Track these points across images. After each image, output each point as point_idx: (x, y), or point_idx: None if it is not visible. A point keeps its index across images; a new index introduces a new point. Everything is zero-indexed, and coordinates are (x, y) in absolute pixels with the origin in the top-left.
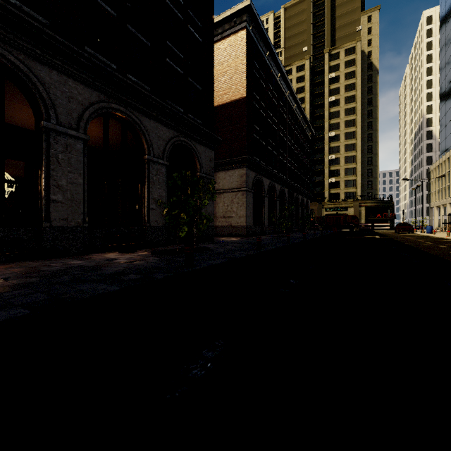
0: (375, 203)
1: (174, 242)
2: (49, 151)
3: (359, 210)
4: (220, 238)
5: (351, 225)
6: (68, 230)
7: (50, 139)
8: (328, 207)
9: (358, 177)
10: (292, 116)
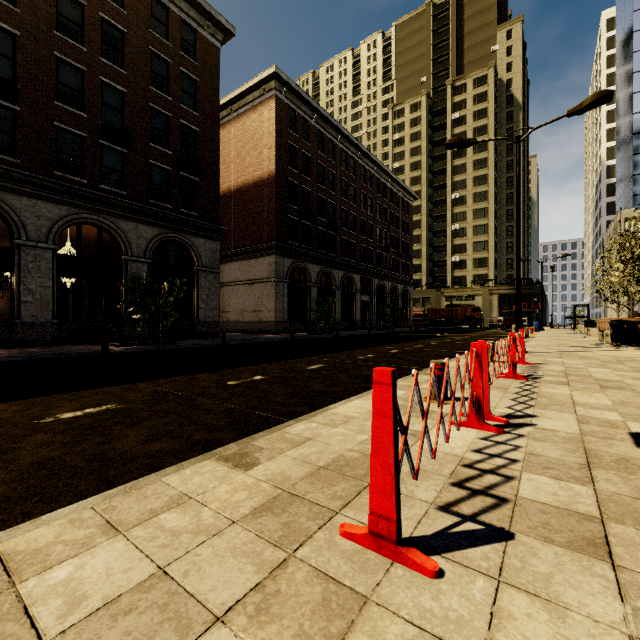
0: (511, 289)
1: (162, 338)
2: (21, 262)
3: (489, 299)
4: (242, 335)
5: (471, 320)
6: (38, 325)
7: (21, 252)
8: (448, 295)
9: (490, 255)
10: (370, 182)
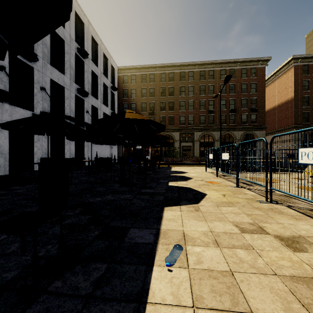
0: None
1: None
2: (214, 145)
3: None
4: None
5: None
6: None
7: (214, 143)
8: None
9: None
10: None
